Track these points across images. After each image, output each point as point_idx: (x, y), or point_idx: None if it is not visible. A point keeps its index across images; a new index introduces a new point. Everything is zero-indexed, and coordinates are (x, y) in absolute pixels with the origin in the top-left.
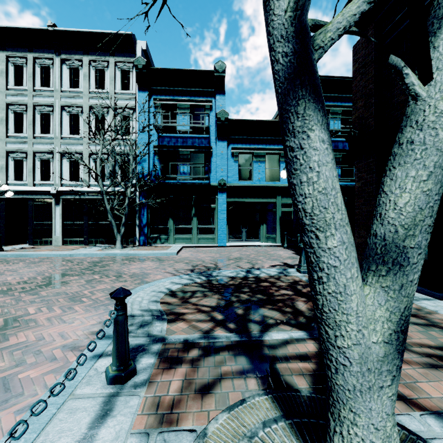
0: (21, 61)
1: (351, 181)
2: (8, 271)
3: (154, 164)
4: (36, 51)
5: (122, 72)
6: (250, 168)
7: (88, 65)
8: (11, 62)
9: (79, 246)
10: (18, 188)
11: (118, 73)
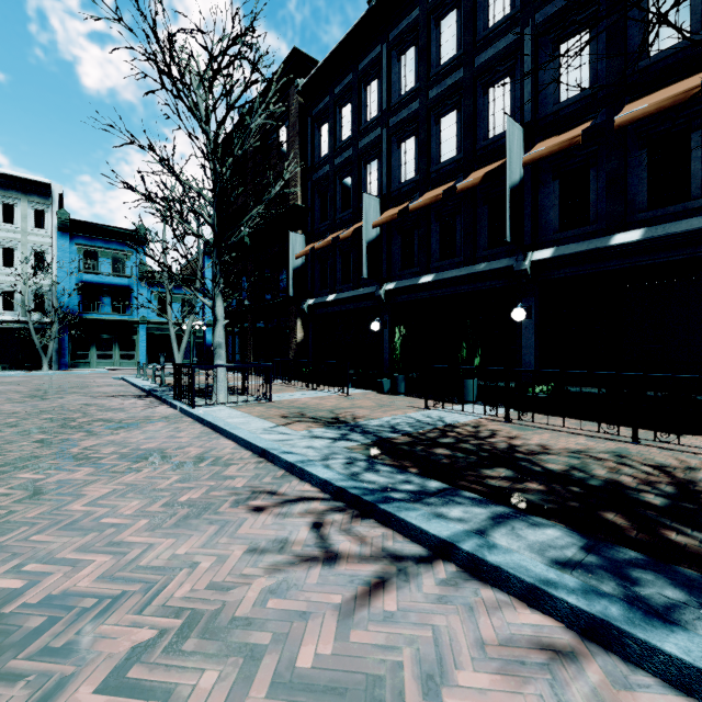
0: None
1: None
2: None
3: (79, 301)
4: None
5: (36, 211)
6: None
7: None
8: None
9: None
10: None
11: (32, 212)
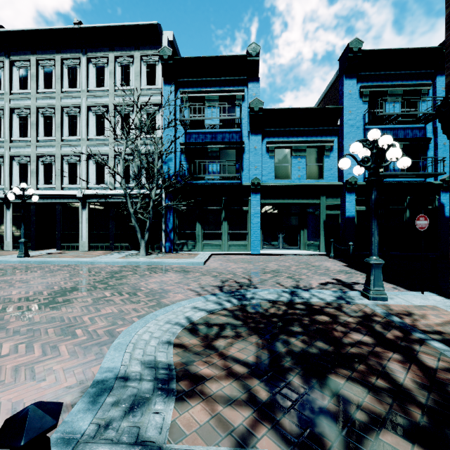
0: (50, 64)
1: (416, 176)
2: (20, 282)
3: (180, 163)
4: (64, 52)
5: (147, 66)
6: (288, 165)
7: (113, 62)
8: (41, 65)
9: (105, 252)
10: (47, 192)
11: (144, 68)
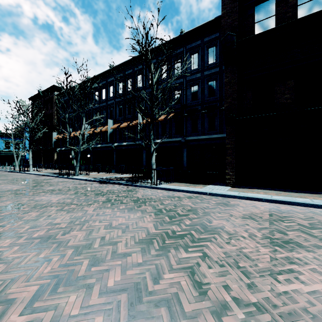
0: None
1: None
2: None
3: None
4: None
5: None
6: (10, 146)
7: None
8: None
9: None
10: None
11: None
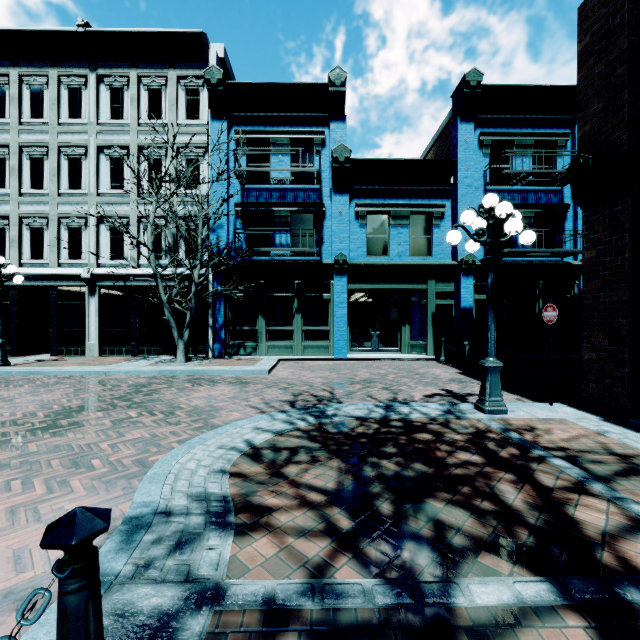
0: (41, 82)
1: (550, 254)
2: None
3: (235, 231)
4: (61, 65)
5: (187, 92)
6: (385, 236)
7: (137, 83)
8: (26, 83)
9: (124, 358)
10: (35, 271)
11: (182, 94)
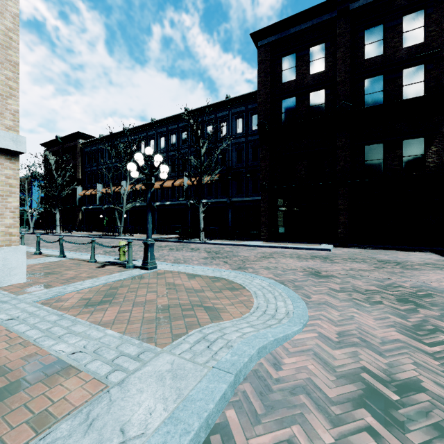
0: None
1: None
2: None
3: None
4: None
5: None
6: None
7: None
8: None
9: None
10: None
11: None
